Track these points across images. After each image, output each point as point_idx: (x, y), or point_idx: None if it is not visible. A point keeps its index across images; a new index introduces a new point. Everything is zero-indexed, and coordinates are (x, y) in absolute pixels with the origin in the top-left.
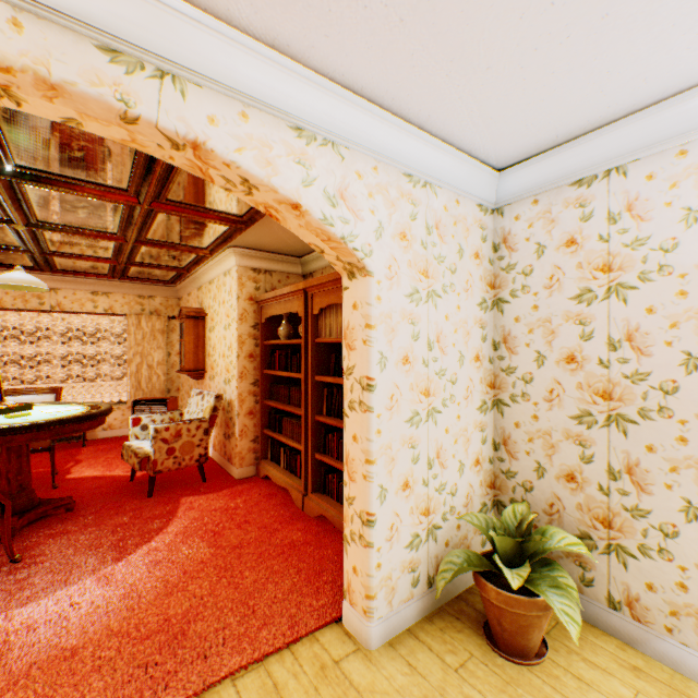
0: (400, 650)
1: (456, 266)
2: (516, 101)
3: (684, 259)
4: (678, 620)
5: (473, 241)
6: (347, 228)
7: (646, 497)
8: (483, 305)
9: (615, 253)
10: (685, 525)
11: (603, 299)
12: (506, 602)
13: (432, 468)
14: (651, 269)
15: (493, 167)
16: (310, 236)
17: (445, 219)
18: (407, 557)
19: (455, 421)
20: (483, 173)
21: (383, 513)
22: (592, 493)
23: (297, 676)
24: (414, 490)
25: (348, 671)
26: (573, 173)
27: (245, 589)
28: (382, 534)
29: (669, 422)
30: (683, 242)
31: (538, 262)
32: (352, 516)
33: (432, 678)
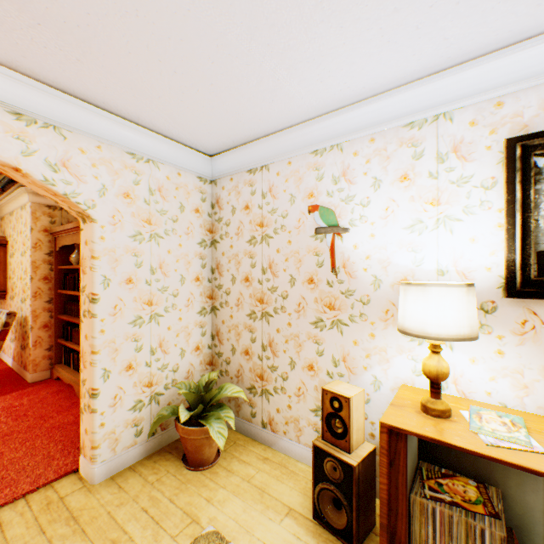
0: (118, 480)
1: (178, 217)
2: (192, 118)
3: (290, 222)
4: (288, 426)
5: (194, 201)
6: (70, 188)
7: (277, 359)
8: (203, 244)
9: (265, 216)
10: (291, 372)
11: (260, 243)
12: (187, 433)
13: (155, 354)
14: (279, 227)
15: (206, 153)
16: (41, 190)
17: (168, 185)
18: (131, 417)
19: (177, 322)
20: (198, 157)
21: (107, 387)
22: (256, 360)
23: (23, 514)
24: (138, 370)
25: (69, 501)
26: (246, 165)
27: (1, 464)
28: (106, 403)
29: (285, 315)
30: (290, 213)
31: (233, 218)
32: (85, 393)
33: (133, 492)
